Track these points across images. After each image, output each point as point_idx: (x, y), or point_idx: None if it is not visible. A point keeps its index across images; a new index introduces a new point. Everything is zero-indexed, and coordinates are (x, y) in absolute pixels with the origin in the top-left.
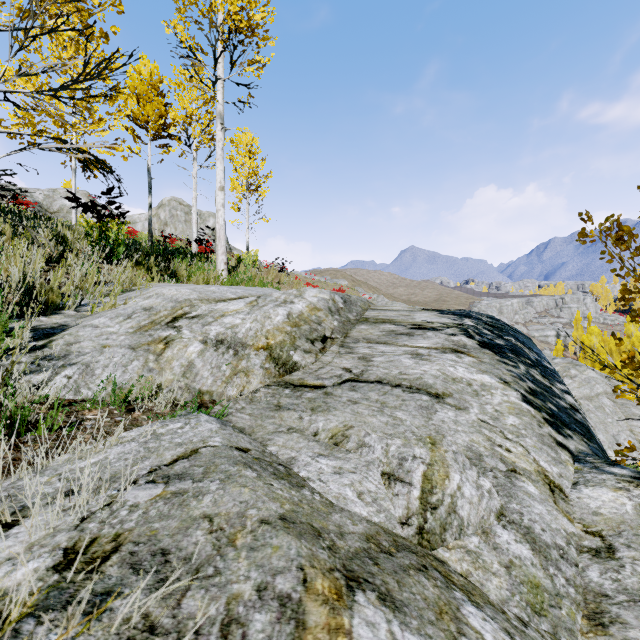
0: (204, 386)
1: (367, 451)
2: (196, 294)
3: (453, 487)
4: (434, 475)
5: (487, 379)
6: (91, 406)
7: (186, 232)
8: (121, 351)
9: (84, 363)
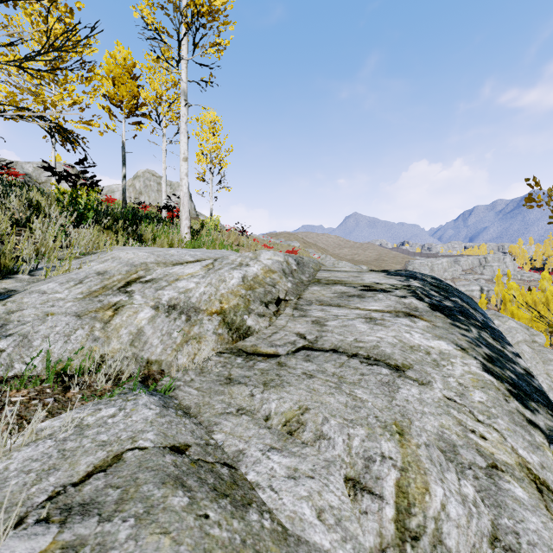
0: (153, 355)
1: (326, 445)
2: (154, 257)
3: (436, 506)
4: (410, 486)
5: (444, 346)
6: (20, 385)
7: (158, 200)
8: (65, 319)
9: (21, 334)
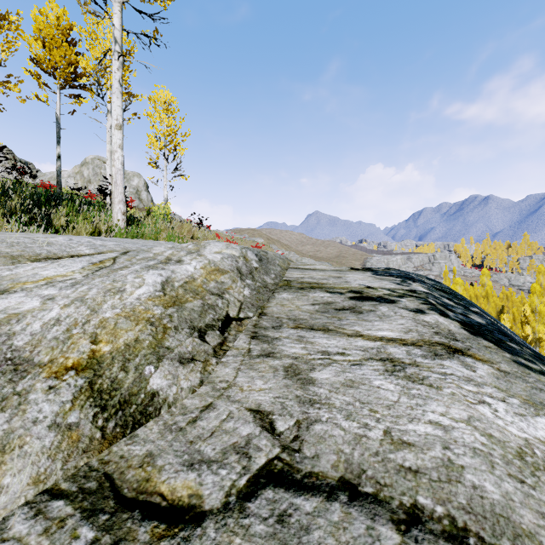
0: None
1: None
2: None
3: None
4: None
5: None
6: None
7: None
8: None
9: None
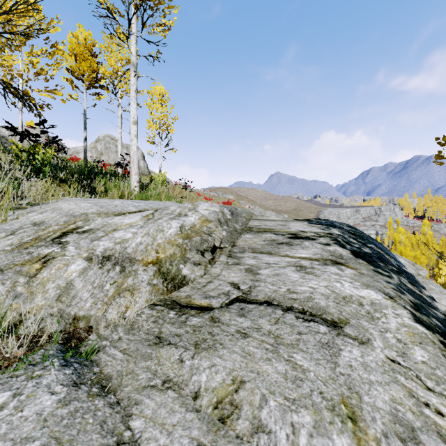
0: (81, 310)
1: (266, 443)
2: (96, 208)
3: None
4: None
5: (374, 295)
6: None
7: (116, 160)
8: None
9: None
